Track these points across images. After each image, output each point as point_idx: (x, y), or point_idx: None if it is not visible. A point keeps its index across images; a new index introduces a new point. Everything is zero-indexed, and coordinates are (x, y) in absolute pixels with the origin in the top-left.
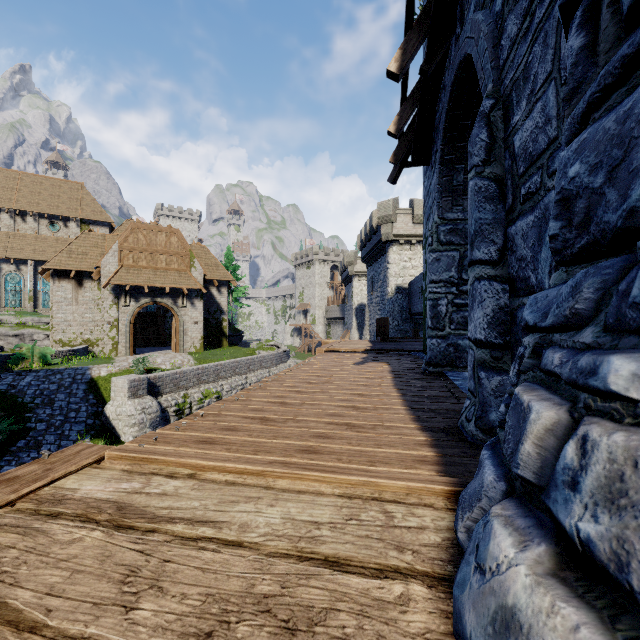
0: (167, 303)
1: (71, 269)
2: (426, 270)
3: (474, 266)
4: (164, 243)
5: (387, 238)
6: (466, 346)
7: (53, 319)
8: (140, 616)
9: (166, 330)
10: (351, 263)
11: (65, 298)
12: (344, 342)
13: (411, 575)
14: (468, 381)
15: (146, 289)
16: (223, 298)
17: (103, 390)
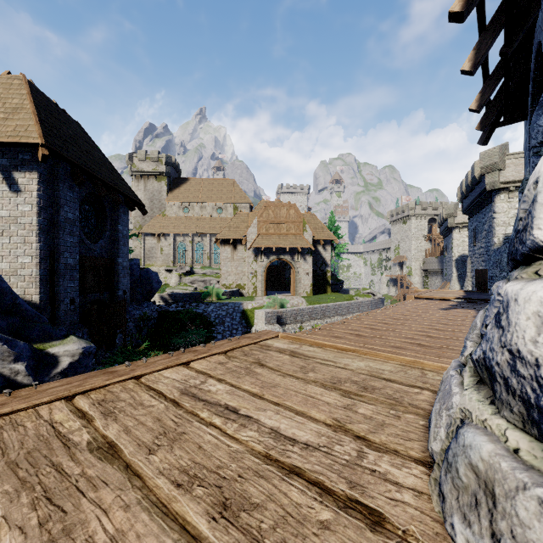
0: (287, 259)
1: (230, 238)
2: None
3: None
4: (285, 215)
5: (492, 187)
6: None
7: (221, 271)
8: (310, 375)
9: (286, 279)
10: (450, 215)
11: (227, 257)
12: (436, 291)
13: (426, 389)
14: None
15: (274, 249)
16: (327, 254)
17: (250, 318)
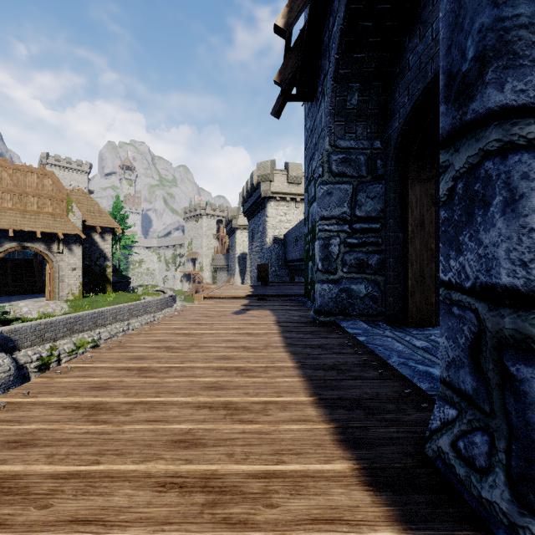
0: (39, 248)
1: None
2: (309, 213)
3: (479, 130)
4: (35, 185)
5: (266, 194)
6: (359, 291)
7: None
8: None
9: (43, 277)
10: (234, 217)
11: None
12: (226, 287)
13: None
14: (443, 367)
15: (11, 232)
16: (107, 245)
17: None
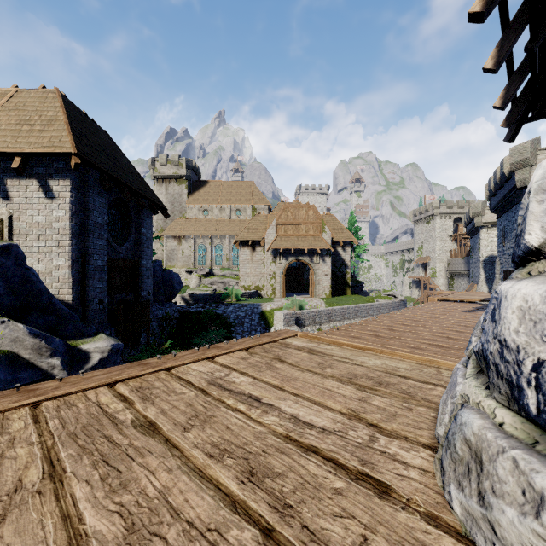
0: (306, 260)
1: (249, 240)
2: None
3: None
4: (304, 216)
5: (523, 184)
6: None
7: (240, 272)
8: (327, 371)
9: (304, 280)
10: (477, 214)
11: (246, 259)
12: (460, 293)
13: (439, 386)
14: None
15: (292, 251)
16: (347, 255)
17: (268, 319)
